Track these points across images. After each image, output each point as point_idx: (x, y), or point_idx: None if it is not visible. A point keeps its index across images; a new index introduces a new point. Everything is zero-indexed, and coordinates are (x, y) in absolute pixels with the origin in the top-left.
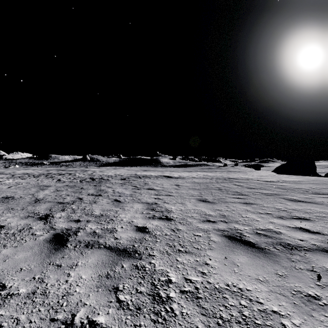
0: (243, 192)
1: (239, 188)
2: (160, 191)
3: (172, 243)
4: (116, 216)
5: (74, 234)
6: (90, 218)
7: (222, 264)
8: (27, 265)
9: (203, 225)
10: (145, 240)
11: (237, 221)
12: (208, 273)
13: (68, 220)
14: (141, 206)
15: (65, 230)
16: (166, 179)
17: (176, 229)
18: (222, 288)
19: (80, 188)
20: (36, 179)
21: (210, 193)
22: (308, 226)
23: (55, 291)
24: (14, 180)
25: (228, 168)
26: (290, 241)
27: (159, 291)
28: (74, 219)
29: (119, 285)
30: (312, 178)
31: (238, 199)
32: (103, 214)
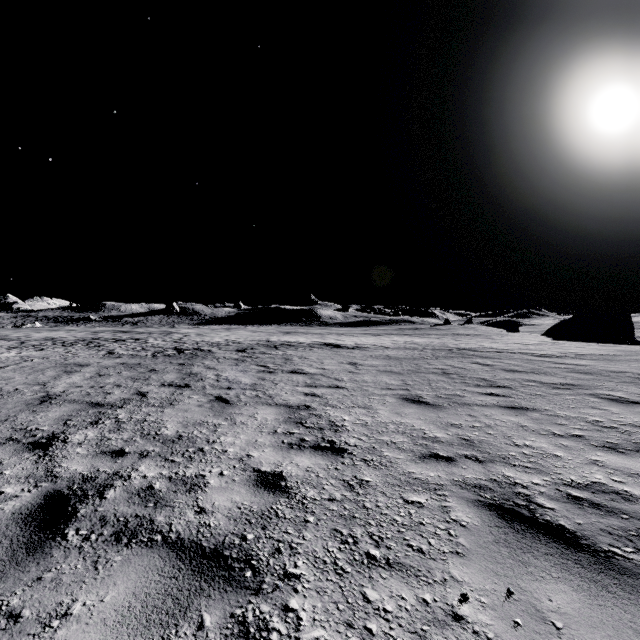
0: (499, 380)
1: (486, 370)
2: (316, 378)
3: (348, 530)
4: (211, 441)
5: (97, 494)
6: (150, 446)
7: (504, 618)
8: None
9: (423, 469)
10: (277, 518)
11: (507, 458)
12: None
13: (98, 450)
14: (274, 415)
15: (79, 481)
16: (329, 351)
17: (356, 482)
18: None
19: (148, 371)
20: (65, 349)
21: (427, 383)
22: None
23: None
24: (21, 352)
25: (453, 329)
26: None
27: None
28: (112, 449)
29: None
30: (635, 349)
31: (491, 396)
32: (184, 435)
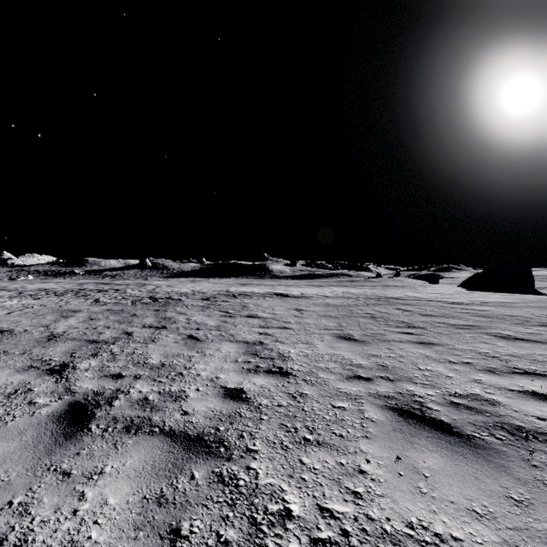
0: (415, 322)
1: (406, 315)
2: (268, 321)
3: (291, 424)
4: (188, 367)
5: (107, 403)
6: (141, 371)
7: (392, 472)
8: (4, 472)
9: (348, 385)
10: (240, 417)
11: (411, 378)
12: (366, 495)
13: (101, 374)
14: (235, 349)
15: (91, 395)
16: (279, 299)
17: (298, 395)
18: (400, 534)
19: (130, 315)
20: (58, 298)
21: (357, 325)
22: (546, 388)
23: (46, 538)
24: (21, 300)
25: (383, 281)
26: (521, 421)
27: (266, 541)
28: (112, 373)
29: (182, 522)
30: (531, 298)
31: (407, 334)
32: (166, 363)
